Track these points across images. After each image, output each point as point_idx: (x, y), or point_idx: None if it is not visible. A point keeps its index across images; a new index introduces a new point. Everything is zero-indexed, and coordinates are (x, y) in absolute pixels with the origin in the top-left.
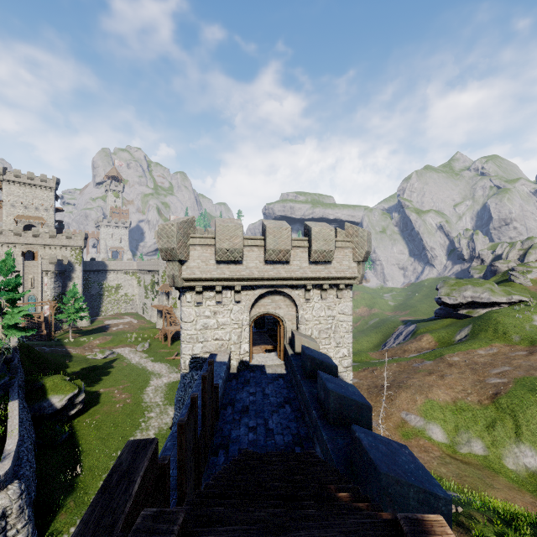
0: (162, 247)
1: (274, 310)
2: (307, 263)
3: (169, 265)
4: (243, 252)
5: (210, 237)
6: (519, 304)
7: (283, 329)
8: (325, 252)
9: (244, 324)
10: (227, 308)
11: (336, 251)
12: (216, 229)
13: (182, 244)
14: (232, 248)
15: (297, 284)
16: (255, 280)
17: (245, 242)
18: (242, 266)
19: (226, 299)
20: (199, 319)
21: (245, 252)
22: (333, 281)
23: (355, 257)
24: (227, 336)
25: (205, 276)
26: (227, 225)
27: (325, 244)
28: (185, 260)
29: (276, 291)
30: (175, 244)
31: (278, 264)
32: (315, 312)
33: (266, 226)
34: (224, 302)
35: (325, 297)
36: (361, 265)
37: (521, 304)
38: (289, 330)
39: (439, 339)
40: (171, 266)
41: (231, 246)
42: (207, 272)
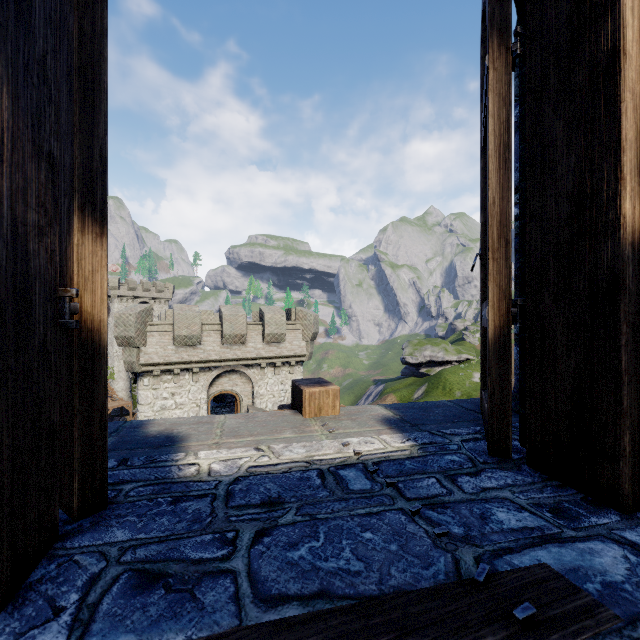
0: (118, 335)
1: (232, 387)
2: (261, 345)
3: (126, 352)
4: (201, 337)
5: (168, 324)
6: (466, 362)
7: (240, 404)
8: (277, 335)
9: (202, 402)
10: (186, 389)
11: (288, 333)
12: (174, 318)
13: (140, 332)
14: (190, 335)
15: (253, 363)
16: (213, 362)
17: (203, 327)
18: (201, 350)
19: (185, 381)
20: (157, 401)
21: (203, 336)
22: (285, 359)
23: (304, 337)
24: (186, 414)
25: (163, 361)
26: (186, 314)
27: (277, 328)
28: (142, 347)
29: (233, 370)
30: (134, 333)
31: (234, 347)
32: (269, 387)
33: (223, 313)
34: (182, 383)
35: (279, 373)
36: (309, 344)
37: (466, 363)
38: (245, 404)
39: (401, 398)
40: (128, 353)
41: (189, 333)
42: (166, 357)
